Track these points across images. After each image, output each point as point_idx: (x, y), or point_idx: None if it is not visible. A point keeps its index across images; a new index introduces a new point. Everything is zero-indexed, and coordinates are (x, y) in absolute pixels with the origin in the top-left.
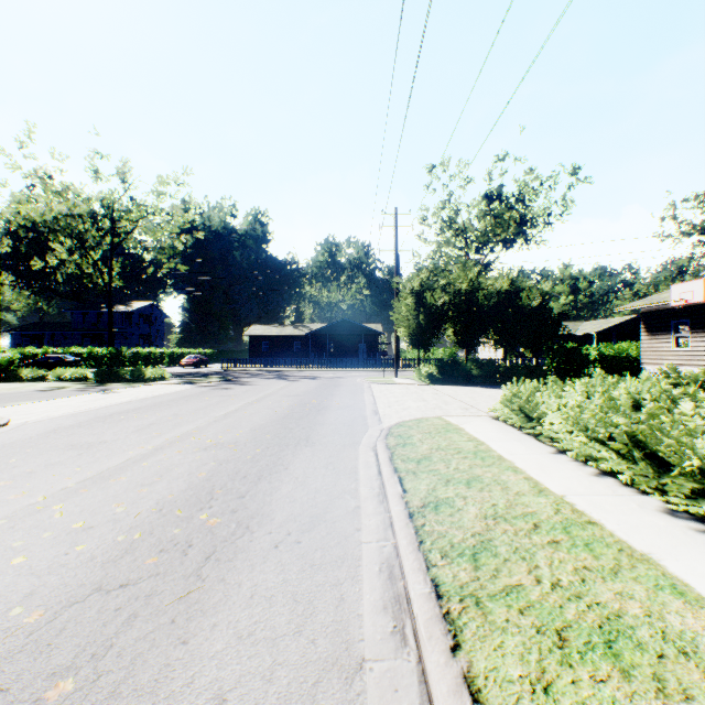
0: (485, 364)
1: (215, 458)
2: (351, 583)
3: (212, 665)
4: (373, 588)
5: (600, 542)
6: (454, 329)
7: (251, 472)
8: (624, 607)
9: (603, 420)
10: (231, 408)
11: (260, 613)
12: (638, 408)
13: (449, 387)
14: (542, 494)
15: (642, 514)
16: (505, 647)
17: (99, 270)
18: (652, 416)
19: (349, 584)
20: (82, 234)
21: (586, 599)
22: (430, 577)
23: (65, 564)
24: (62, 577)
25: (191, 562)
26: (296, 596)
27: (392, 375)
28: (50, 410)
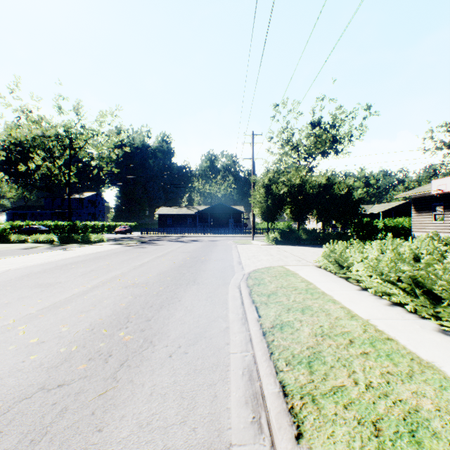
0: (310, 231)
1: (132, 293)
2: (222, 383)
3: (118, 449)
4: (238, 388)
5: (397, 353)
6: (290, 209)
7: (156, 302)
8: (419, 403)
9: (394, 268)
10: (145, 260)
11: (156, 406)
12: (417, 259)
13: (288, 246)
14: (353, 318)
15: (424, 333)
16: (335, 436)
17: (62, 171)
18: (428, 265)
19: (221, 384)
20: (51, 148)
21: (392, 397)
22: (278, 380)
23: (21, 369)
24: (17, 379)
25: (109, 367)
26: (183, 394)
27: (250, 239)
28: (26, 261)
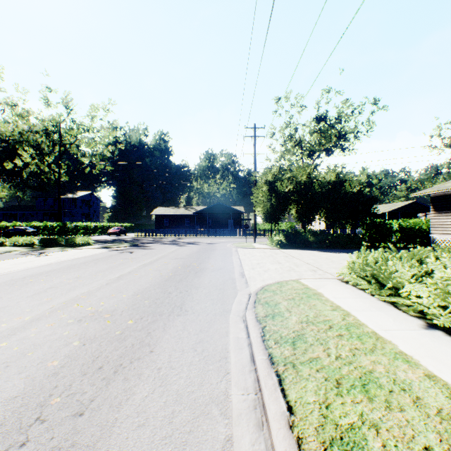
0: (318, 233)
1: (82, 334)
2: None
3: None
4: None
5: None
6: (296, 209)
7: (111, 358)
8: None
9: None
10: (127, 270)
11: None
12: None
13: (294, 250)
14: None
15: None
16: None
17: (51, 169)
18: None
19: None
20: (40, 144)
21: None
22: None
23: None
24: None
25: None
26: None
27: (252, 241)
28: None
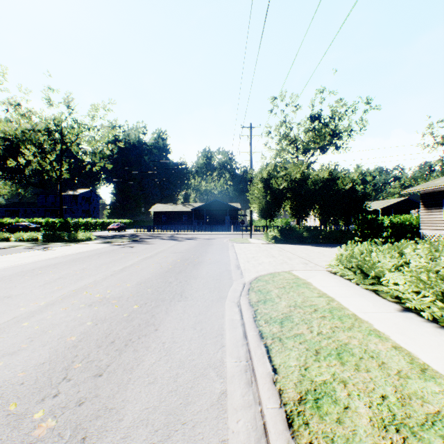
0: (312, 229)
1: (94, 316)
2: None
3: None
4: None
5: None
6: (290, 206)
7: (121, 334)
8: None
9: None
10: (129, 262)
11: None
12: None
13: (288, 245)
14: (428, 375)
15: None
16: None
17: (53, 167)
18: None
19: None
20: (41, 143)
21: None
22: None
23: None
24: None
25: None
26: None
27: (248, 236)
28: None
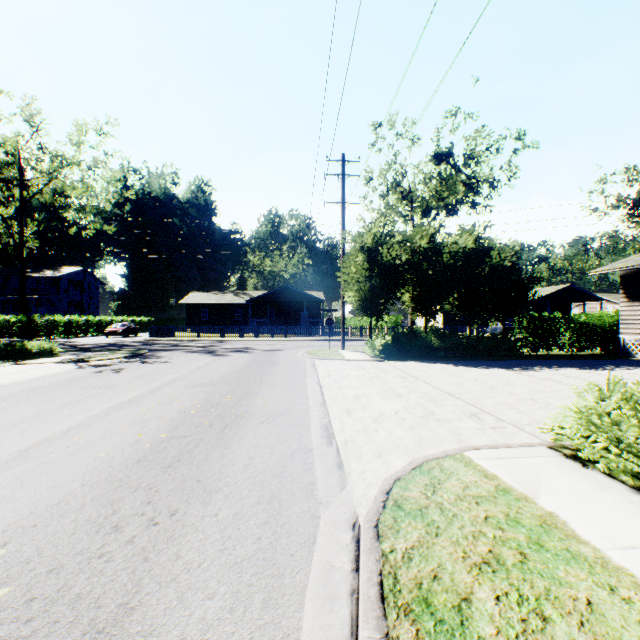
0: (447, 334)
1: None
2: None
3: None
4: None
5: None
6: (411, 294)
7: None
8: None
9: None
10: (69, 422)
11: None
12: None
13: (412, 364)
14: None
15: None
16: None
17: (7, 227)
18: None
19: None
20: None
21: None
22: None
23: None
24: None
25: None
26: None
27: (337, 345)
28: None
